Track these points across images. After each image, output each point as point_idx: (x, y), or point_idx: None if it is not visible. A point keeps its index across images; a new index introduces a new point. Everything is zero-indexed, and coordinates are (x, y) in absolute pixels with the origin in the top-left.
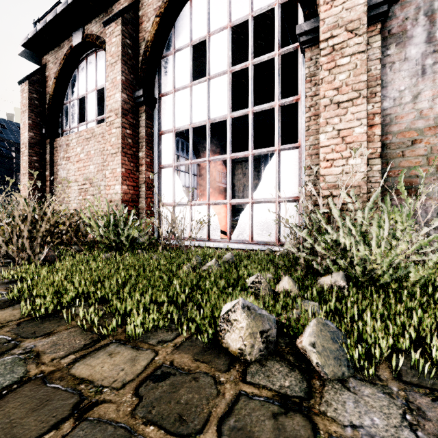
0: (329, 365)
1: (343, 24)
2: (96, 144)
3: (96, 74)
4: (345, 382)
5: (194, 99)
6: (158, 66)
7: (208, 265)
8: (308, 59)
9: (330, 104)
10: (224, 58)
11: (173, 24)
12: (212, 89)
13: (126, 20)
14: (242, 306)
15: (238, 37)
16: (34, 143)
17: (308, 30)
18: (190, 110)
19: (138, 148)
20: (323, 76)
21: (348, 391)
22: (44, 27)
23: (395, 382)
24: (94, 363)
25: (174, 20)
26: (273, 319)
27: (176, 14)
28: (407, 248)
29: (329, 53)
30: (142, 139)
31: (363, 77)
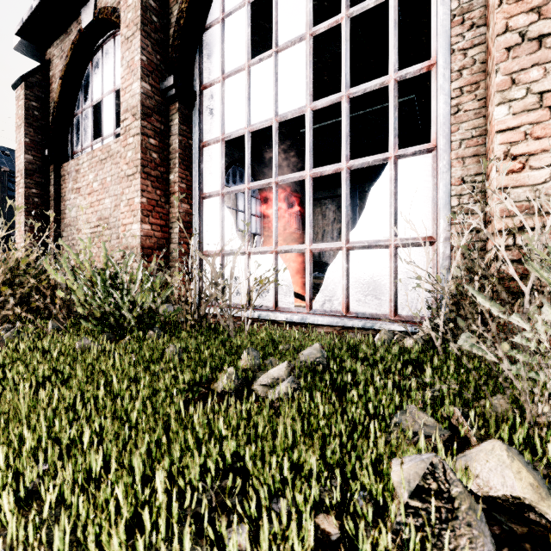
0: None
1: None
2: (114, 168)
3: (115, 67)
4: None
5: (253, 87)
6: (199, 42)
7: (272, 377)
8: None
9: (521, 42)
10: (301, 15)
11: None
12: (281, 68)
13: None
14: None
15: (320, 5)
16: (33, 170)
17: None
18: (247, 105)
19: (168, 167)
20: None
21: None
22: (42, 1)
23: None
24: None
25: None
26: None
27: None
28: None
29: None
30: (173, 154)
31: None
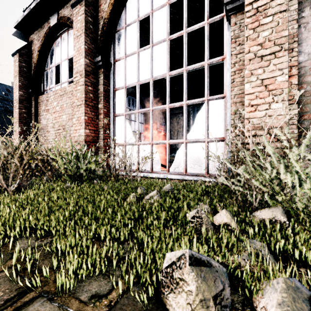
0: None
1: None
2: (68, 99)
3: (68, 47)
4: None
5: (140, 62)
6: (113, 38)
7: (150, 195)
8: (233, 24)
9: (255, 57)
10: (164, 29)
11: (124, 5)
12: (154, 54)
13: (88, 2)
14: (190, 261)
15: (174, 17)
16: (23, 99)
17: None
18: (137, 71)
19: (98, 101)
20: (248, 34)
21: None
22: (29, 12)
23: None
24: None
25: (125, 2)
26: (225, 274)
27: None
28: None
29: (253, 14)
30: (100, 94)
31: (285, 33)
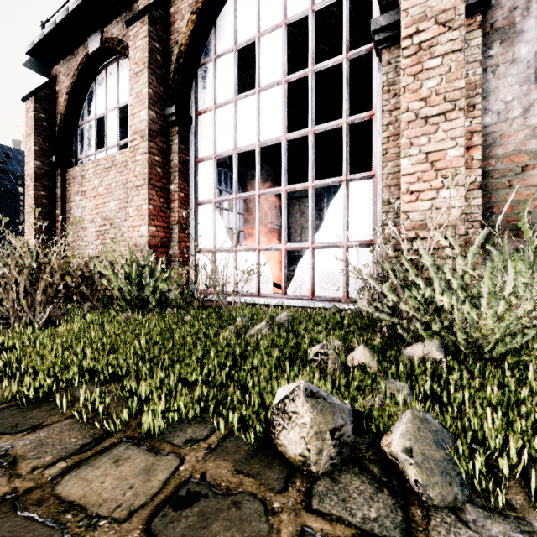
0: (434, 484)
1: (432, 16)
2: (118, 175)
3: (118, 88)
4: (460, 511)
5: (240, 117)
6: (194, 76)
7: (257, 329)
8: (385, 63)
9: (416, 119)
10: (278, 65)
11: (213, 23)
12: (262, 105)
13: (154, 18)
14: (304, 392)
15: (295, 41)
16: (42, 174)
17: (386, 25)
18: (235, 131)
19: (170, 179)
20: (406, 83)
21: (467, 528)
22: (54, 29)
23: (535, 512)
24: (91, 475)
25: (215, 18)
26: (348, 410)
27: (217, 10)
28: (533, 309)
29: (414, 53)
30: (174, 169)
31: (459, 84)
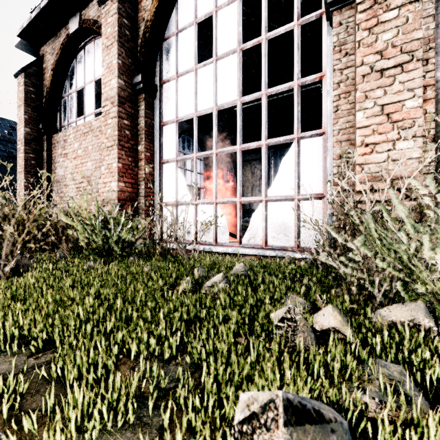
0: None
1: None
2: (94, 139)
3: (95, 63)
4: None
5: (199, 84)
6: (159, 49)
7: (213, 281)
8: (336, 24)
9: (371, 72)
10: (233, 35)
11: (176, 1)
12: (219, 72)
13: None
14: (285, 417)
15: (248, 20)
16: (30, 139)
17: None
18: (195, 97)
19: (137, 141)
20: (360, 37)
21: None
22: (39, 13)
23: None
24: None
25: None
26: (347, 434)
27: None
28: None
29: (369, 7)
30: (141, 131)
31: (417, 34)
